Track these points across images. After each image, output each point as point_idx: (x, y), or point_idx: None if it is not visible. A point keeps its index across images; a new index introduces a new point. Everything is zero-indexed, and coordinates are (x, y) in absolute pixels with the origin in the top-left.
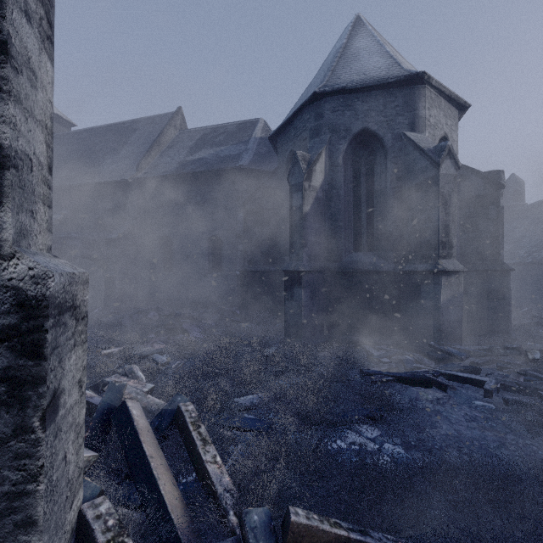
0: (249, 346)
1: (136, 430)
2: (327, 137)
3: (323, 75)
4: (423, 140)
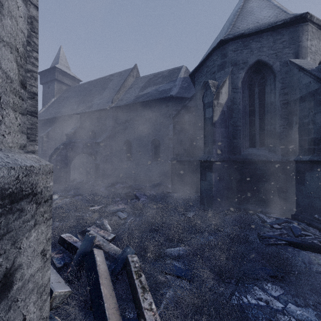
0: (176, 210)
1: (97, 274)
2: (229, 69)
3: (226, 29)
4: (306, 63)
